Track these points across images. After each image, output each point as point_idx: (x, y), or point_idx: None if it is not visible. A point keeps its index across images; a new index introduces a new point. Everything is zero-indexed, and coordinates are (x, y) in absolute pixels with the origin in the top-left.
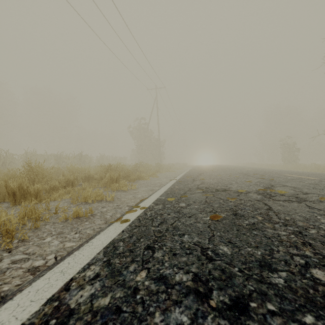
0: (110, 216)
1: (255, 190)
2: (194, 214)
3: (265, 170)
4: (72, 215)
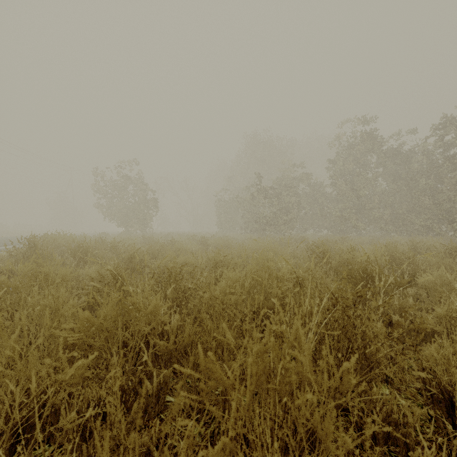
0: None
1: None
2: None
3: None
4: None
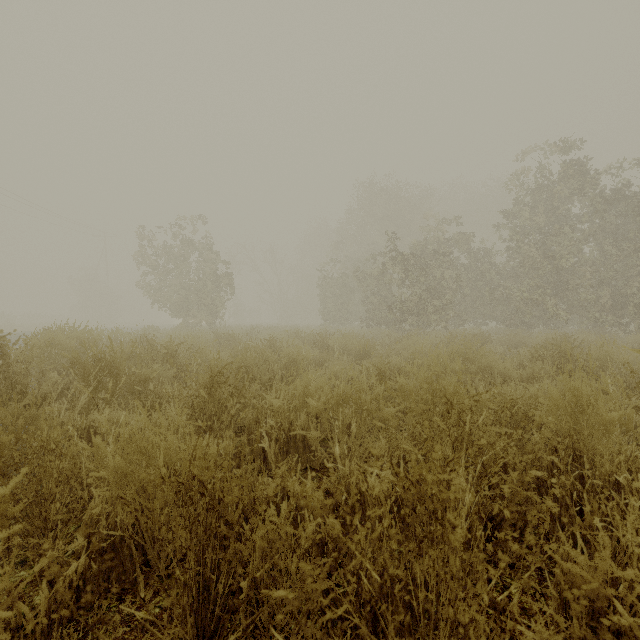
0: None
1: None
2: None
3: None
4: None
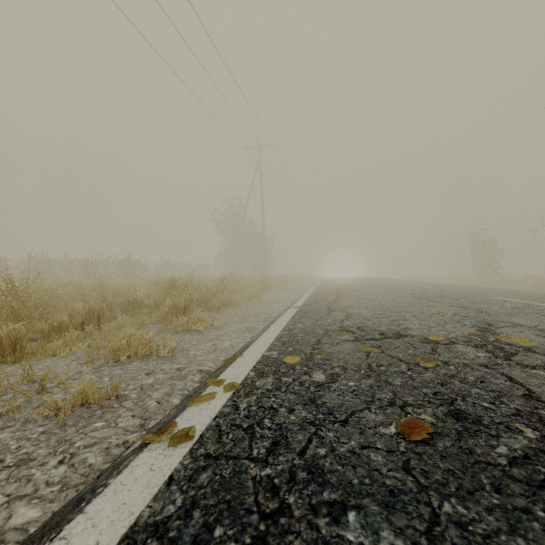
0: (157, 401)
1: (462, 336)
2: (354, 412)
3: (452, 289)
4: (72, 399)
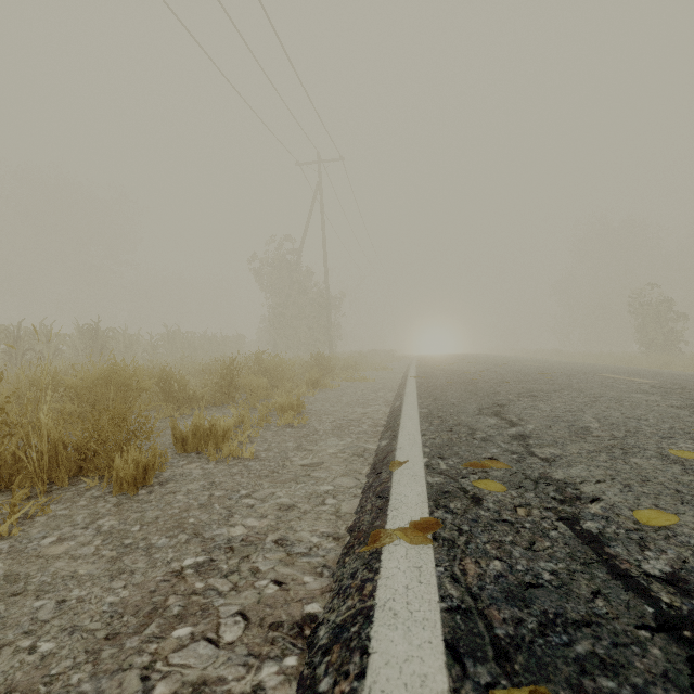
0: None
1: None
2: None
3: None
4: None
